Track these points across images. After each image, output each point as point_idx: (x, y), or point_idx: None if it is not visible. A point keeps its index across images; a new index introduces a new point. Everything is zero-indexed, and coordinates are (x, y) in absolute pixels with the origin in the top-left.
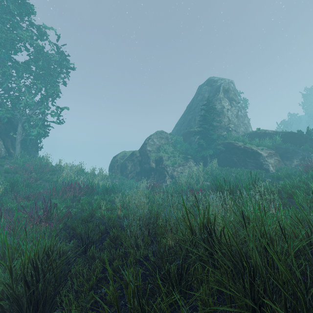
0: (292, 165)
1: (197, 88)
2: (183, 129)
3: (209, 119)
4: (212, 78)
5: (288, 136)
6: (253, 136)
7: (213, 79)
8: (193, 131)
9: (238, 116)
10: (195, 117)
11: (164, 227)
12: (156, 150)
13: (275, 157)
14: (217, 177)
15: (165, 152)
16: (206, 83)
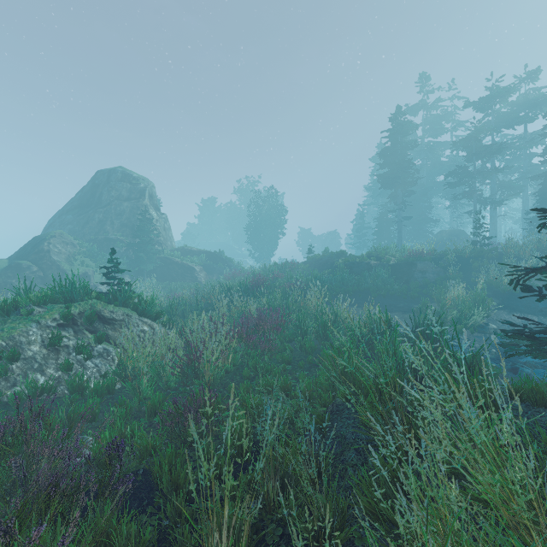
0: (214, 278)
1: (99, 173)
2: (89, 232)
3: (149, 231)
4: (130, 173)
5: (209, 255)
6: (181, 252)
7: (132, 175)
8: (116, 239)
9: (165, 228)
10: (113, 219)
11: (203, 300)
12: (67, 262)
13: (204, 272)
14: (173, 289)
15: (83, 266)
16: (121, 176)
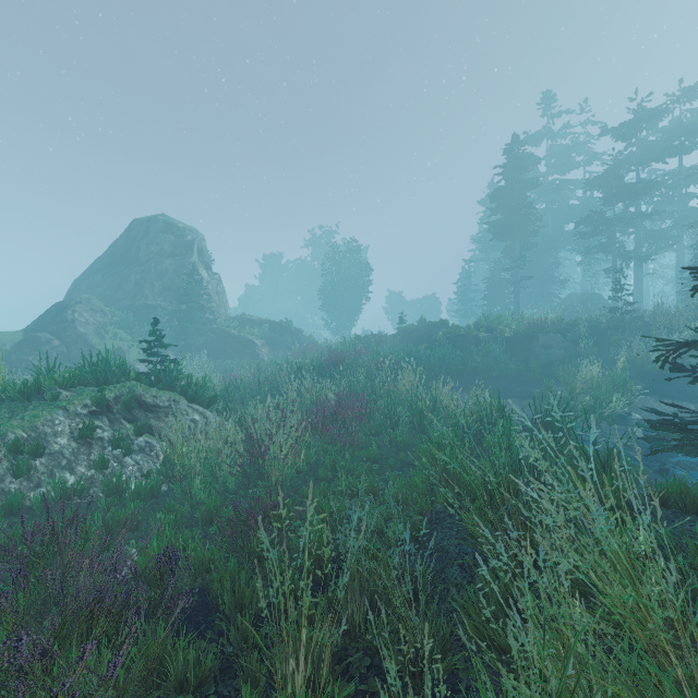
0: (279, 355)
1: (135, 222)
2: (123, 297)
3: (198, 296)
4: (175, 222)
5: (273, 326)
6: (238, 321)
7: (176, 224)
8: (157, 305)
9: (218, 292)
10: (153, 281)
11: (266, 382)
12: (97, 335)
13: (267, 347)
14: (229, 368)
15: (116, 339)
16: (163, 226)
